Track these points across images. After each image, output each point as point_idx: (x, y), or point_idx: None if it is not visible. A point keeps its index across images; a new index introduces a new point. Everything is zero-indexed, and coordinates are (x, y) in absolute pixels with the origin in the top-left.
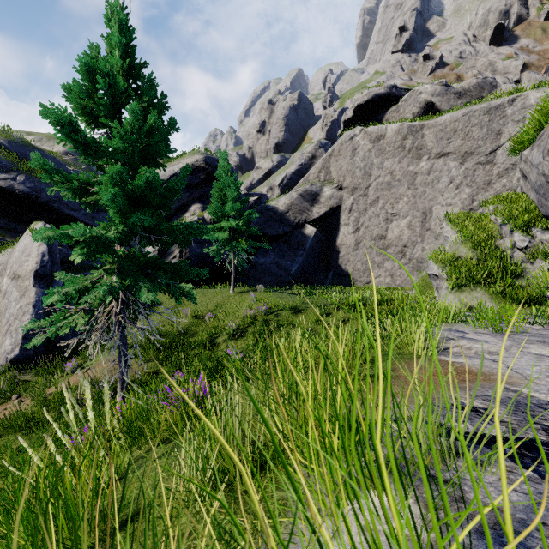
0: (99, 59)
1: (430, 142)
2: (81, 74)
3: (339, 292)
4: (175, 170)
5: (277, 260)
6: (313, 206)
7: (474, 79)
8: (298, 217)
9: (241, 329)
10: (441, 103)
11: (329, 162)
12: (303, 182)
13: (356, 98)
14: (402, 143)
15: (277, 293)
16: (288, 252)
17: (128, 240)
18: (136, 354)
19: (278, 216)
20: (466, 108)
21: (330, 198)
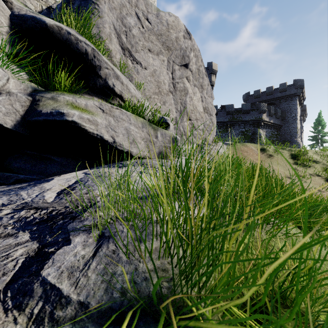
0: None
1: None
2: None
3: None
4: None
5: None
6: None
7: None
8: None
9: None
10: None
11: None
12: None
13: None
14: None
15: None
16: None
17: None
18: None
19: None
20: None
21: None
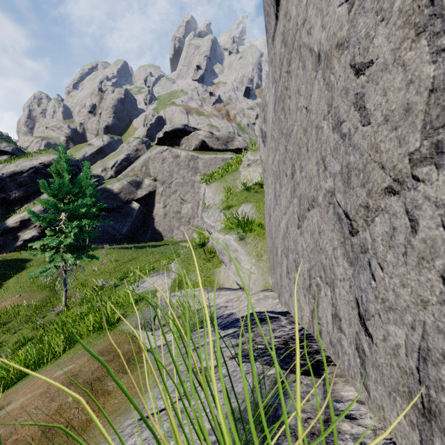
0: (65, 182)
1: (201, 167)
2: (56, 185)
3: (153, 246)
4: (34, 164)
5: (113, 224)
6: (138, 190)
7: (225, 132)
8: (127, 196)
9: (100, 270)
10: (209, 142)
11: (148, 162)
12: (130, 170)
13: (165, 127)
14: (189, 163)
15: (118, 249)
16: (121, 219)
17: (59, 236)
18: (33, 291)
19: (113, 195)
20: (215, 155)
21: (149, 186)
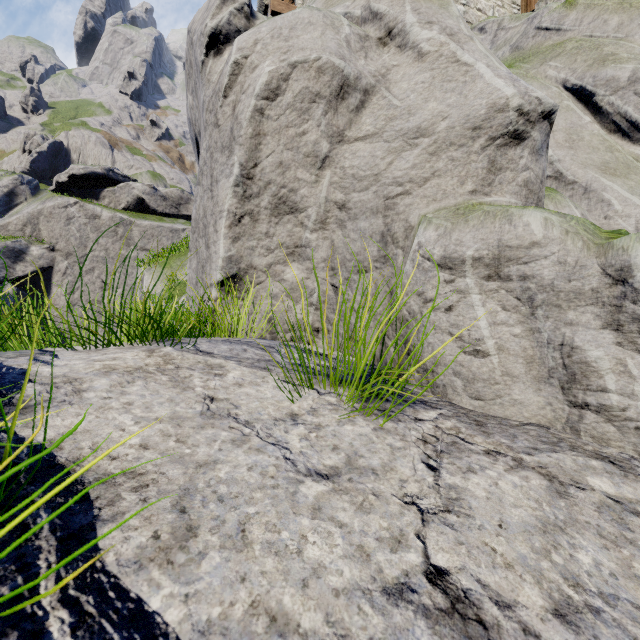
0: None
1: (136, 237)
2: None
3: None
4: None
5: None
6: (17, 263)
7: (176, 189)
8: None
9: None
10: (150, 201)
11: (39, 220)
12: None
13: (72, 166)
14: (116, 229)
15: None
16: None
17: None
18: None
19: None
20: (160, 222)
21: (40, 258)
